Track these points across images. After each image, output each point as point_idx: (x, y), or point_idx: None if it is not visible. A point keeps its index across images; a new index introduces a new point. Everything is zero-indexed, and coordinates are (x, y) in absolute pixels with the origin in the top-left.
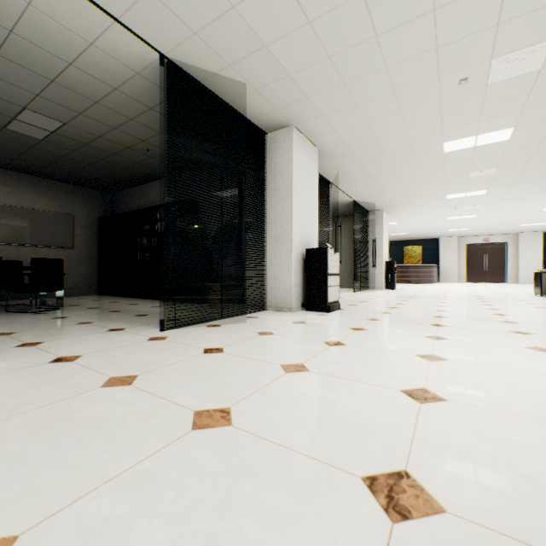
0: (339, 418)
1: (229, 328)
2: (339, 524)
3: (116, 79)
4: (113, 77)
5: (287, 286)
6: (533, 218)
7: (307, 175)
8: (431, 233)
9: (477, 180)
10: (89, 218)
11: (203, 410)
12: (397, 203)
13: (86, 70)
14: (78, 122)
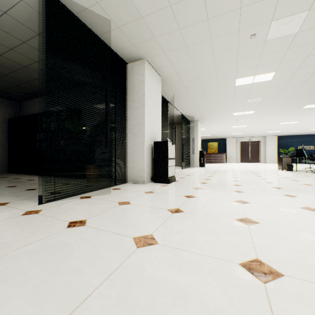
0: None
1: (96, 199)
2: None
3: (3, 3)
4: (0, 0)
5: (141, 166)
6: (274, 128)
7: (154, 93)
8: (222, 135)
9: (250, 104)
10: (0, 119)
11: None
12: (206, 117)
13: None
14: None
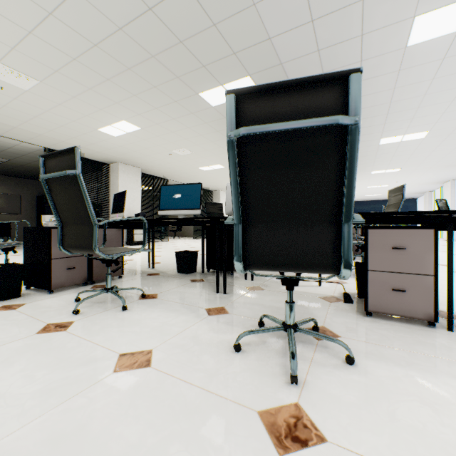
0: None
1: None
2: None
3: (30, 151)
4: (28, 150)
5: None
6: None
7: (131, 182)
8: None
9: None
10: (31, 197)
11: None
12: (222, 187)
13: (17, 149)
14: (17, 159)
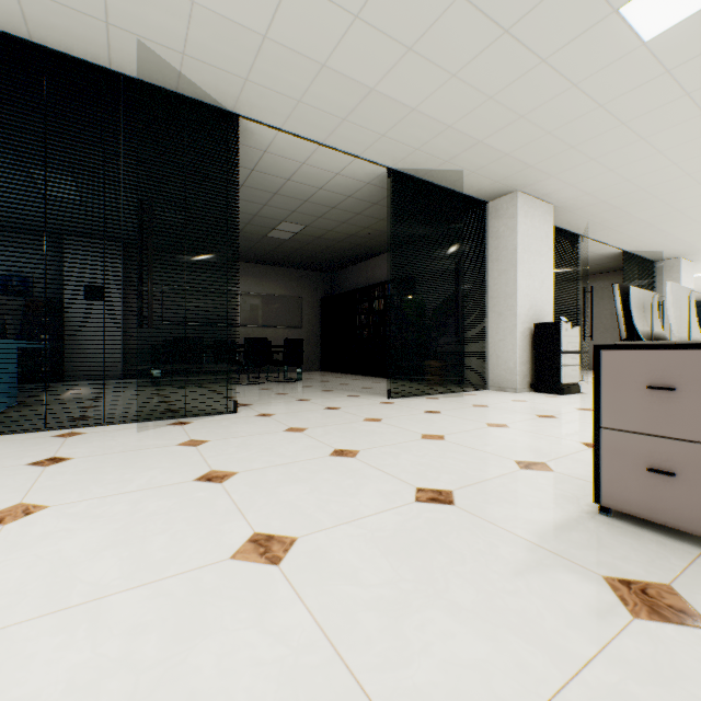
0: (517, 446)
1: (445, 401)
2: (493, 466)
3: (351, 191)
4: (348, 190)
5: (511, 364)
6: None
7: (537, 240)
8: None
9: None
10: (313, 299)
11: (427, 434)
12: None
13: (330, 190)
14: (317, 223)
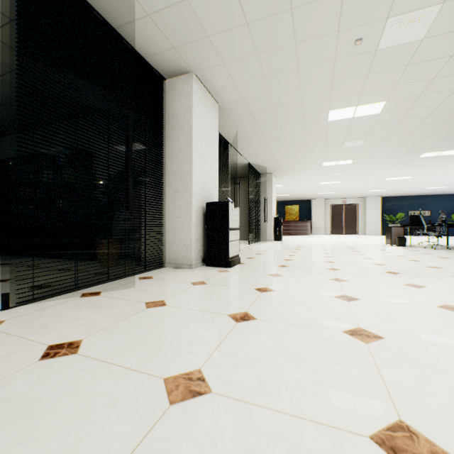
0: None
1: (109, 298)
2: None
3: None
4: None
5: (187, 241)
6: (378, 186)
7: (208, 128)
8: (306, 195)
9: (348, 150)
10: None
11: None
12: (284, 167)
13: None
14: None
